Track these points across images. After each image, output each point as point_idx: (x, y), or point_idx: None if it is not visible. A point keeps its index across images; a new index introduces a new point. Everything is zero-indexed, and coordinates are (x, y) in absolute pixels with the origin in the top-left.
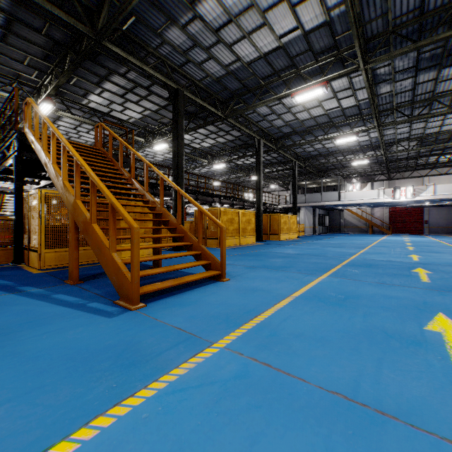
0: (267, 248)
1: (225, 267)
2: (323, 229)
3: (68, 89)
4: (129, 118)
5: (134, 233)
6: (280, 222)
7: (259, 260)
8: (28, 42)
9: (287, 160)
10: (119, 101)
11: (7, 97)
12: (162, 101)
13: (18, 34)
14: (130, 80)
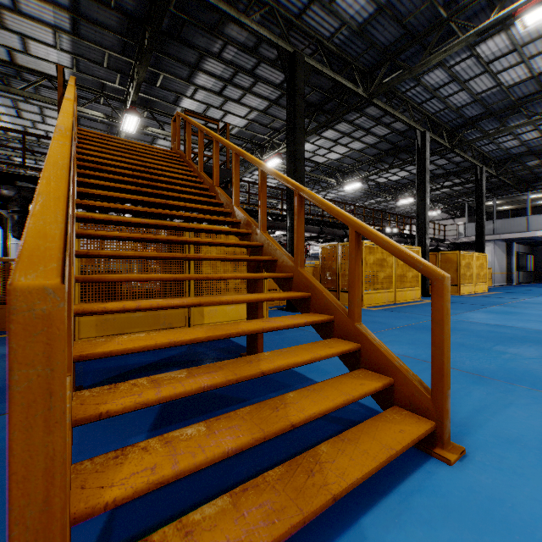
0: (455, 313)
1: (449, 407)
2: (522, 277)
3: (156, 95)
4: (231, 128)
5: (11, 327)
6: (460, 265)
7: (475, 350)
8: (100, 28)
9: (461, 169)
10: (216, 103)
11: (91, 115)
12: (273, 91)
13: (87, 18)
14: (227, 62)
